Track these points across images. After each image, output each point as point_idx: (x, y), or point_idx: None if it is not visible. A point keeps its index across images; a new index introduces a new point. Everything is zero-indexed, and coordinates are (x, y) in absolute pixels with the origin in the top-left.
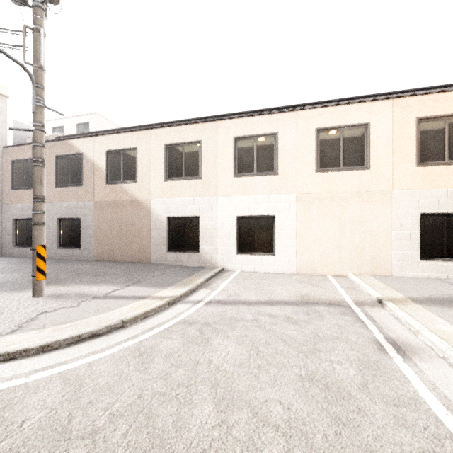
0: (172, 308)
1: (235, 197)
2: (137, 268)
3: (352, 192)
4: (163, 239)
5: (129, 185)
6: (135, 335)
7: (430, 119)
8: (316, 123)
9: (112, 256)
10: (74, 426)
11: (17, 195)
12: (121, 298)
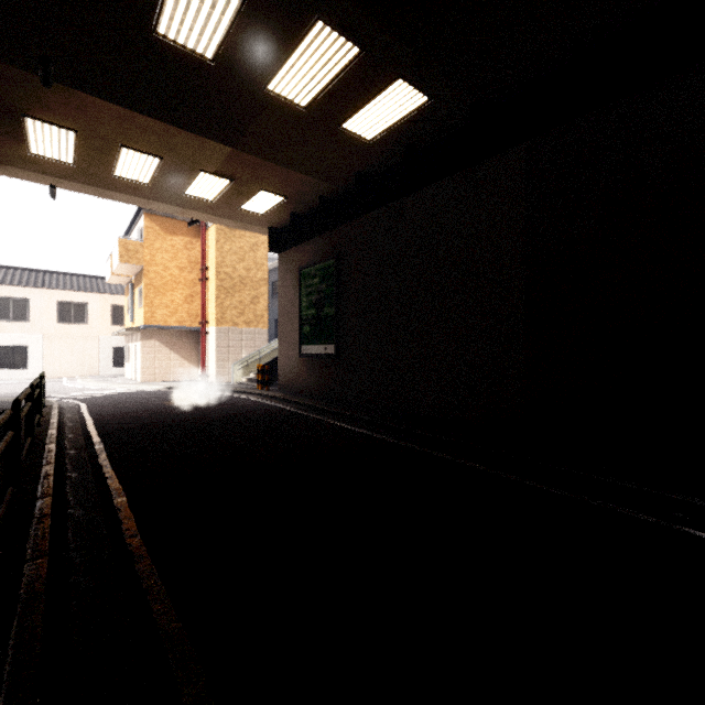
0: None
1: None
2: None
3: (79, 335)
4: None
5: None
6: None
7: (118, 306)
8: (57, 298)
9: None
10: None
11: None
12: None
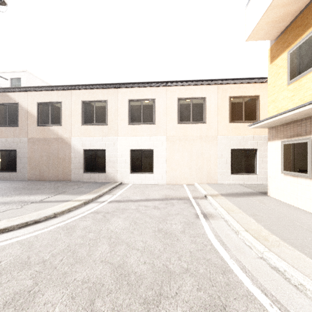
0: (87, 206)
1: (129, 137)
2: (62, 184)
3: (197, 136)
4: (80, 164)
5: (56, 127)
6: (63, 220)
7: (236, 97)
8: (177, 95)
9: (42, 177)
10: (32, 260)
11: None
12: (52, 202)
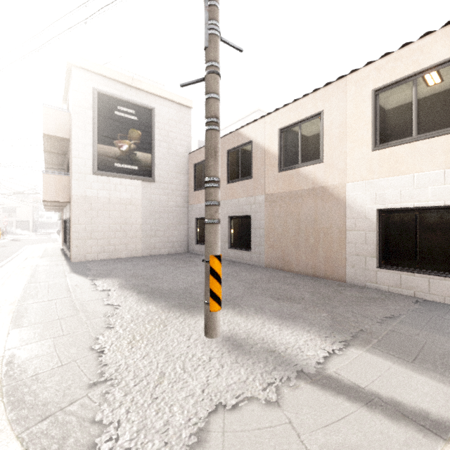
0: None
1: None
2: (331, 290)
3: None
4: (369, 246)
5: (311, 168)
6: None
7: None
8: None
9: (287, 264)
10: None
11: (197, 195)
12: (365, 400)
